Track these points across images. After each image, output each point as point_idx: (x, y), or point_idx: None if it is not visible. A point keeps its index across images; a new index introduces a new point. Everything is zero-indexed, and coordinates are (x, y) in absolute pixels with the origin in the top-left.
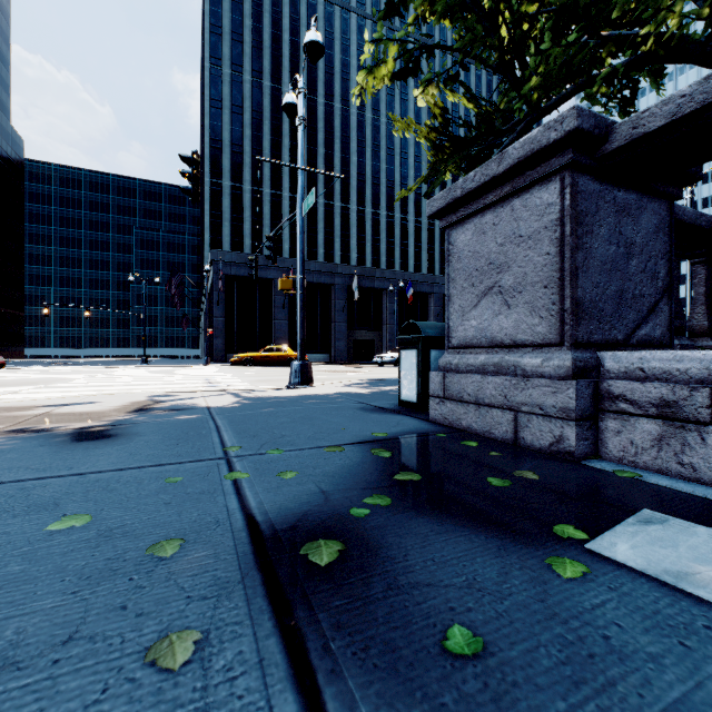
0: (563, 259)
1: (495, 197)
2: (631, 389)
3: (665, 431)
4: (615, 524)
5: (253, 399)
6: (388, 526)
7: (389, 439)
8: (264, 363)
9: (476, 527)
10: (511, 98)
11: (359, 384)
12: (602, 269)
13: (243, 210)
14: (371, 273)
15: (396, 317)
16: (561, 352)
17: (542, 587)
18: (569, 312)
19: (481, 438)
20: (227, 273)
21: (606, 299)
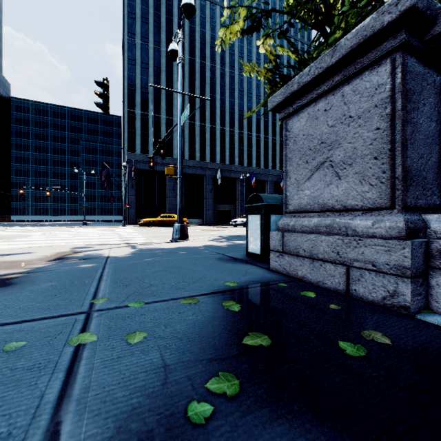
0: (394, 132)
1: (327, 86)
2: None
3: None
4: None
5: (142, 251)
6: None
7: (239, 289)
8: (160, 224)
9: None
10: (320, 50)
11: (220, 239)
12: (425, 142)
13: (148, 129)
14: (228, 168)
15: (244, 196)
16: (391, 214)
17: None
18: (400, 178)
19: (316, 288)
20: (137, 167)
21: (428, 169)
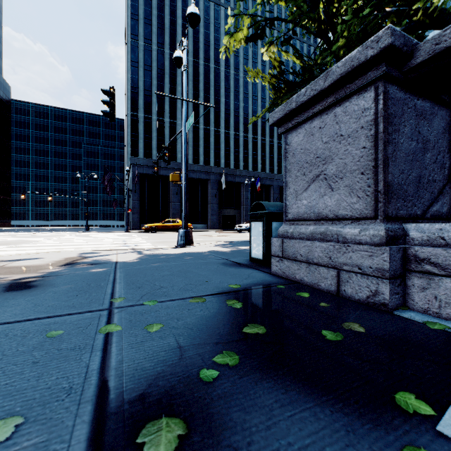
0: (377, 151)
1: (321, 107)
2: (435, 254)
3: None
4: None
5: (149, 256)
6: (234, 395)
7: (241, 291)
8: (164, 230)
9: (319, 396)
10: (324, 56)
11: (224, 244)
12: (406, 160)
13: (151, 132)
14: (233, 172)
15: (249, 200)
16: (375, 224)
17: None
18: (382, 192)
19: (311, 289)
20: (141, 172)
21: (409, 183)
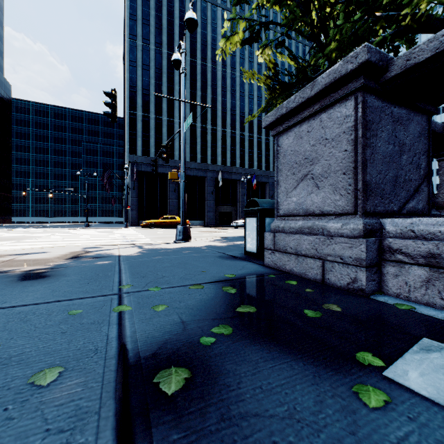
0: (356, 154)
1: (309, 113)
2: (405, 245)
3: (431, 275)
4: (403, 351)
5: (150, 250)
6: (228, 354)
7: (236, 279)
8: (162, 226)
9: (296, 354)
10: (318, 58)
11: (221, 240)
12: (383, 161)
13: (149, 130)
14: (229, 169)
15: (245, 197)
16: (355, 218)
17: (352, 418)
18: (360, 190)
19: (299, 278)
20: (139, 169)
21: (386, 182)
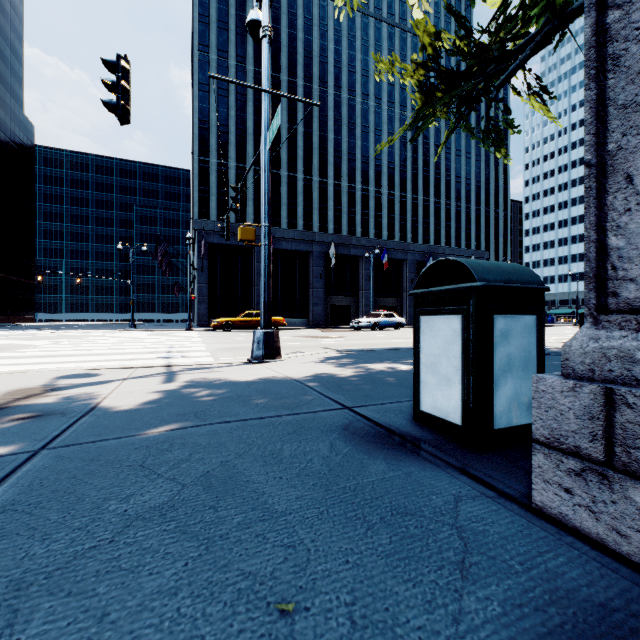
0: None
1: None
2: None
3: None
4: None
5: (178, 390)
6: None
7: None
8: (243, 327)
9: None
10: (510, 27)
11: (338, 358)
12: None
13: (228, 185)
14: (347, 240)
15: (372, 283)
16: None
17: None
18: None
19: None
20: (210, 241)
21: None
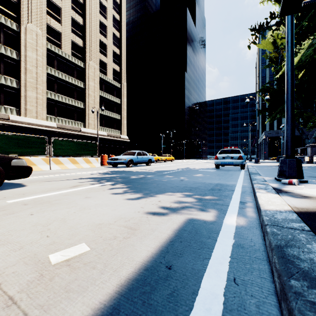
0: None
1: None
2: None
3: None
4: None
5: None
6: None
7: None
8: None
9: None
10: None
11: None
12: None
13: None
14: None
15: None
16: None
17: None
18: None
19: None
20: (268, 136)
21: None
